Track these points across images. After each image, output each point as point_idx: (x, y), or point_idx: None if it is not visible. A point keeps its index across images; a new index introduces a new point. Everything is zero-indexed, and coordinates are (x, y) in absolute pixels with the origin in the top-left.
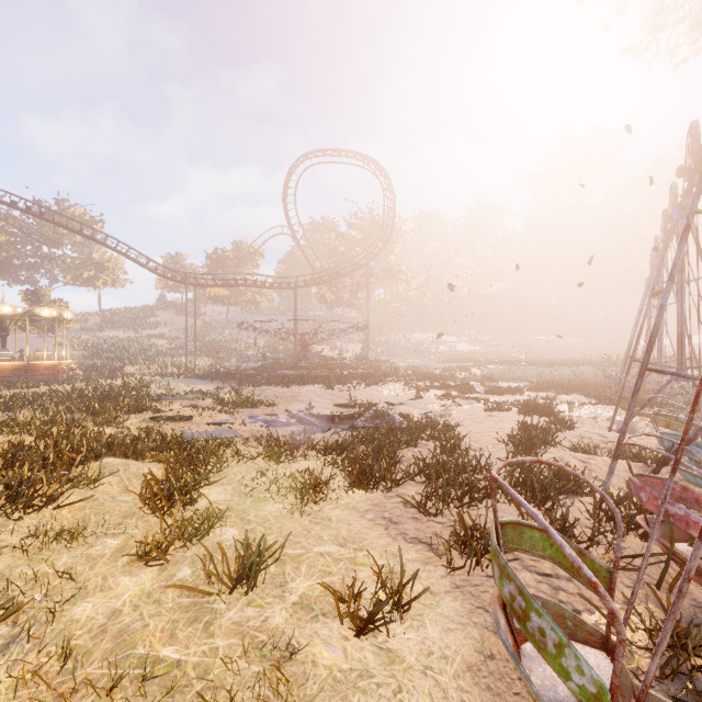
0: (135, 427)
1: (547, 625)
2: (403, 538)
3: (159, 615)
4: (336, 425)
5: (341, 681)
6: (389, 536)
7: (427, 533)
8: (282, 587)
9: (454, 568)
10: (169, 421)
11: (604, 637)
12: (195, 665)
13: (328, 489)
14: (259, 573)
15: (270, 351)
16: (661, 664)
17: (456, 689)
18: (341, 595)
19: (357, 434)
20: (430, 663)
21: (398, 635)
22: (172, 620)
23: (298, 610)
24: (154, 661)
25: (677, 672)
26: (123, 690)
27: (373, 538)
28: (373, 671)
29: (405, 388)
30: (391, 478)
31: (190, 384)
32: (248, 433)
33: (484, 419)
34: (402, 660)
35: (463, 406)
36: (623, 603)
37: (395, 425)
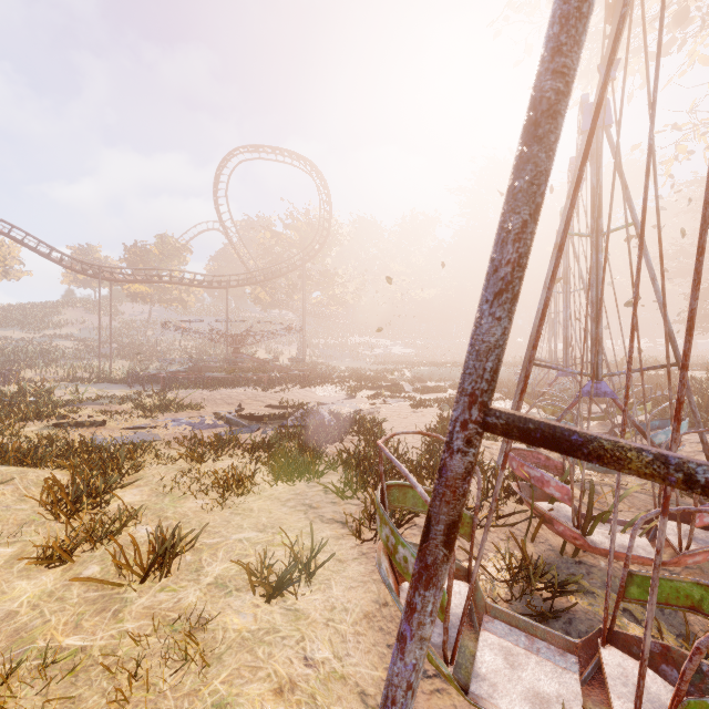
0: (34, 435)
1: (409, 553)
2: (320, 519)
3: (62, 611)
4: (266, 425)
5: (249, 639)
6: (308, 520)
7: (343, 514)
8: (198, 572)
9: (363, 540)
10: (77, 427)
11: (468, 571)
12: (102, 647)
13: (251, 483)
14: (173, 560)
15: (199, 354)
16: (515, 591)
17: (354, 634)
18: (255, 570)
19: (285, 432)
20: (332, 616)
21: (306, 598)
22: (77, 613)
23: (213, 589)
24: (56, 651)
25: (523, 594)
26: (20, 679)
27: (292, 522)
28: (279, 628)
29: (338, 389)
30: (313, 469)
31: (104, 389)
32: (170, 436)
33: (409, 415)
34: (307, 617)
35: (391, 404)
36: (496, 552)
37: (324, 422)
